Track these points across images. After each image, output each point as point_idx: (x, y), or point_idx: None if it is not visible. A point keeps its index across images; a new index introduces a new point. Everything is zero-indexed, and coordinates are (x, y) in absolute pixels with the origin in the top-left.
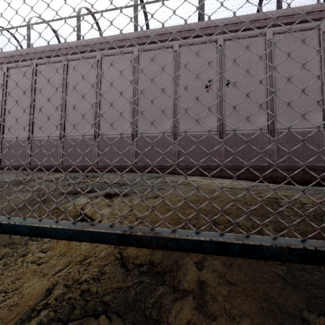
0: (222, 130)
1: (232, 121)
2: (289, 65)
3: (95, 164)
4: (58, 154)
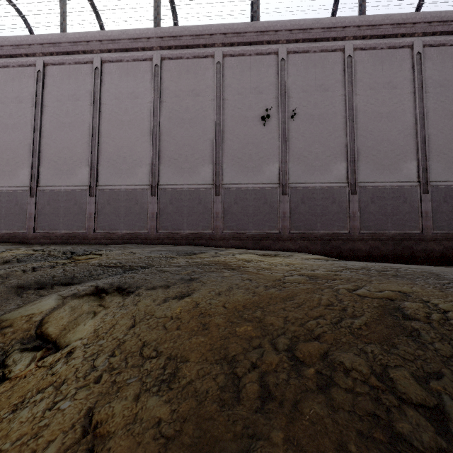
0: (285, 182)
1: (299, 170)
2: (374, 94)
3: (91, 231)
4: (27, 215)
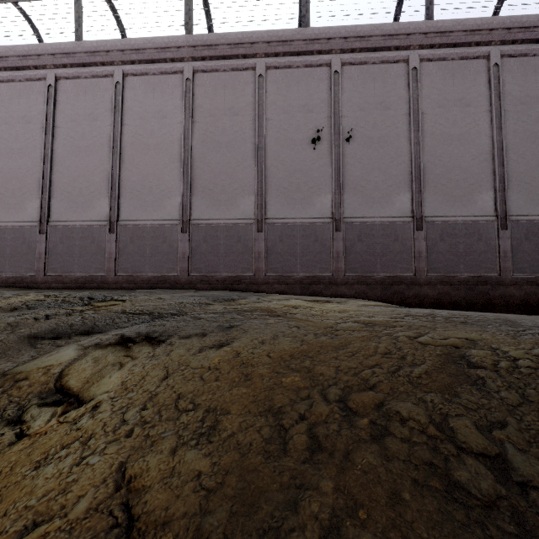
0: (339, 216)
1: (355, 202)
2: (444, 113)
3: (111, 274)
4: (36, 255)
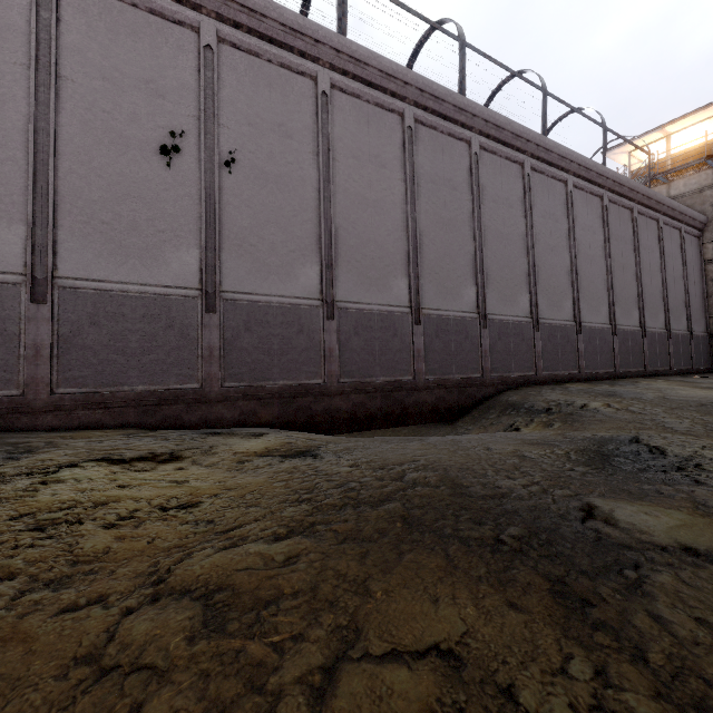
0: (214, 288)
1: (241, 267)
2: (359, 167)
3: None
4: None
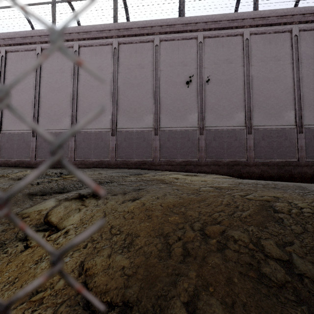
0: (202, 126)
1: (212, 117)
2: (264, 65)
3: (72, 159)
4: (31, 148)
